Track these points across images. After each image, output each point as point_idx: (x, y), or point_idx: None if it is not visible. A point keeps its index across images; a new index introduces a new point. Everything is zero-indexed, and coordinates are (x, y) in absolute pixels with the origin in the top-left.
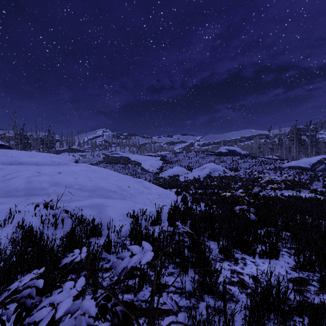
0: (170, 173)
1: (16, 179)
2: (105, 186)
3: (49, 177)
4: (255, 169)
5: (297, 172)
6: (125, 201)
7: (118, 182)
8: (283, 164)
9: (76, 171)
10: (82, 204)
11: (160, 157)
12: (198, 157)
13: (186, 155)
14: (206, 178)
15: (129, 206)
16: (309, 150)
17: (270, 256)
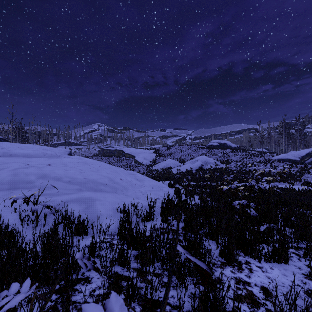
0: (163, 166)
1: (1, 171)
2: (96, 178)
3: (37, 169)
4: (246, 162)
5: (287, 165)
6: (115, 195)
7: (110, 174)
8: (273, 157)
9: (66, 164)
10: (69, 198)
11: (153, 150)
12: (190, 150)
13: (178, 148)
14: (198, 170)
15: (120, 200)
16: (298, 143)
17: (278, 260)
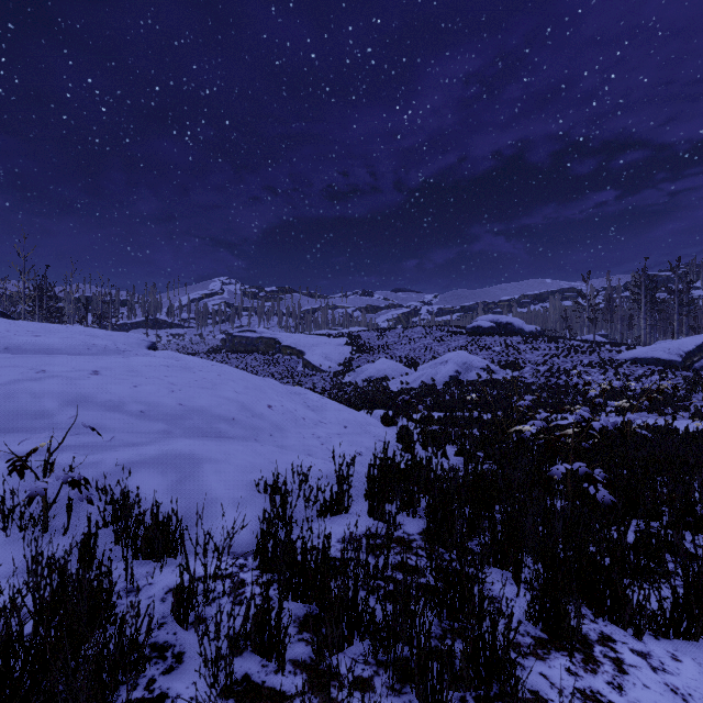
0: (368, 375)
1: None
2: (208, 405)
3: (63, 383)
4: (558, 365)
5: (654, 372)
6: (254, 447)
7: (244, 394)
8: (619, 354)
9: (139, 369)
10: (136, 456)
11: (346, 339)
12: (430, 339)
13: (403, 333)
14: (449, 384)
15: (265, 459)
16: (676, 323)
17: (690, 632)
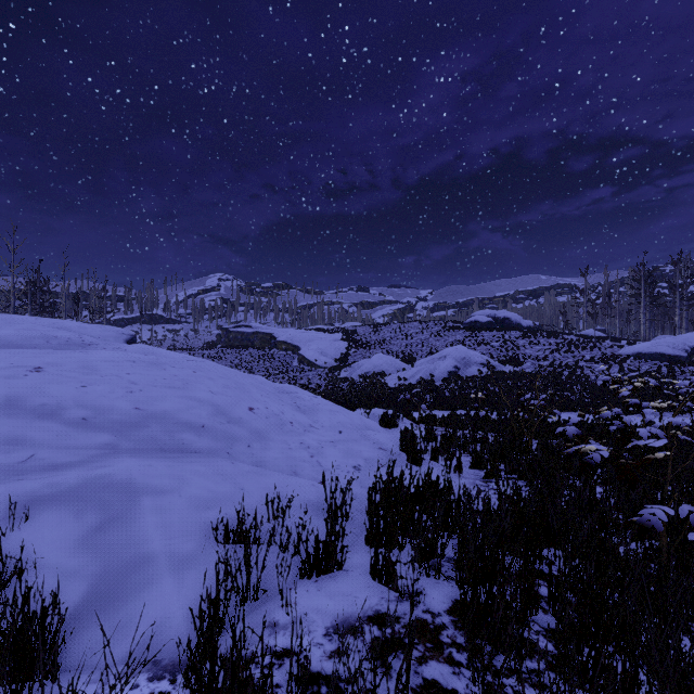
0: (364, 370)
1: None
2: (173, 409)
3: None
4: (559, 361)
5: (661, 368)
6: (221, 466)
7: (222, 395)
8: (620, 349)
9: (96, 365)
10: (45, 488)
11: (341, 334)
12: (426, 334)
13: (399, 328)
14: (448, 380)
15: (233, 485)
16: (677, 317)
17: None
